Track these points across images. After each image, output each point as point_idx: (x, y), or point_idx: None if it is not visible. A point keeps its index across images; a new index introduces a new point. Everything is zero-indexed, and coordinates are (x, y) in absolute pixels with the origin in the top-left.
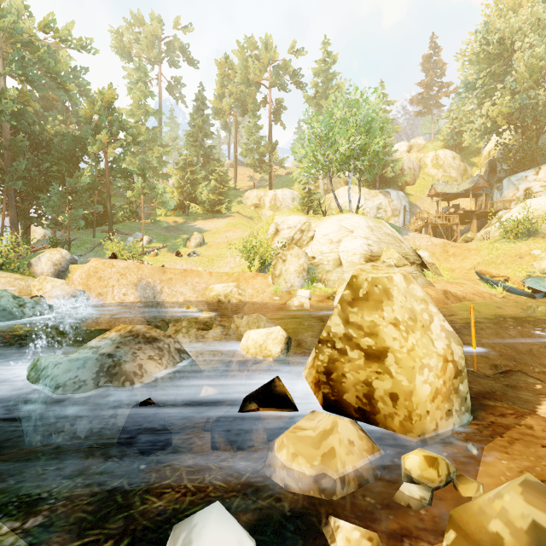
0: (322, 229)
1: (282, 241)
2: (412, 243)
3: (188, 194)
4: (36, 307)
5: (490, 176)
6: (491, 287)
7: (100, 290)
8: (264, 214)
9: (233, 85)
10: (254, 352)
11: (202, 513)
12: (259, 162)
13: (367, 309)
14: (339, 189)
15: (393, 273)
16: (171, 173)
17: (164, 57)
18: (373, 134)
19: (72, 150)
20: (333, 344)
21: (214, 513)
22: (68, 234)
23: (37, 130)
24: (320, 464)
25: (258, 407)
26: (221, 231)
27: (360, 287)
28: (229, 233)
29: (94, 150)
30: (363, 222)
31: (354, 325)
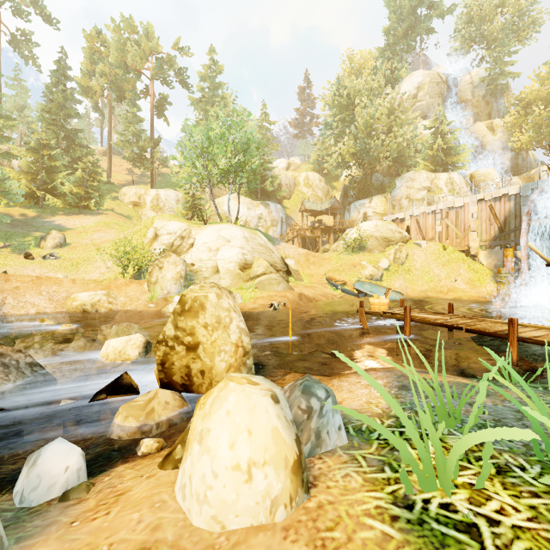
0: (202, 237)
1: (160, 248)
2: (283, 252)
3: (44, 183)
4: None
5: (344, 199)
6: (335, 289)
7: None
8: (144, 214)
9: (106, 65)
10: (114, 358)
11: (49, 444)
12: (139, 157)
13: (189, 317)
14: (225, 197)
15: (210, 292)
16: (16, 151)
17: (4, 1)
18: (250, 154)
19: None
20: (167, 343)
21: (57, 440)
22: None
23: None
24: (144, 419)
25: (106, 396)
26: (89, 231)
27: (186, 303)
28: (101, 233)
29: None
30: (240, 233)
31: (181, 329)
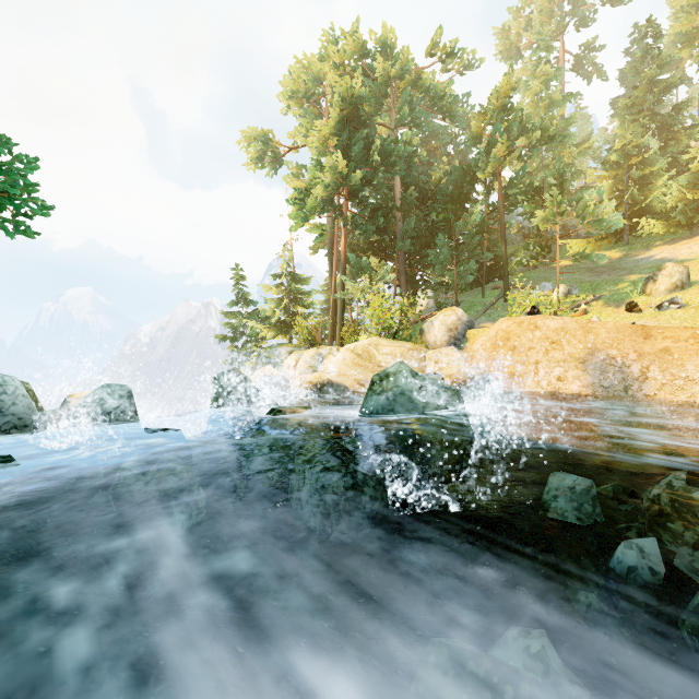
0: None
1: None
2: None
3: (631, 206)
4: (440, 392)
5: None
6: None
7: (513, 369)
8: None
9: None
10: None
11: None
12: None
13: None
14: None
15: None
16: None
17: (568, 22)
18: None
19: (459, 188)
20: None
21: None
22: (455, 295)
23: (423, 180)
24: None
25: None
26: None
27: None
28: None
29: (485, 176)
30: None
31: None
